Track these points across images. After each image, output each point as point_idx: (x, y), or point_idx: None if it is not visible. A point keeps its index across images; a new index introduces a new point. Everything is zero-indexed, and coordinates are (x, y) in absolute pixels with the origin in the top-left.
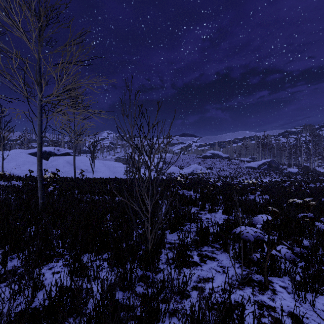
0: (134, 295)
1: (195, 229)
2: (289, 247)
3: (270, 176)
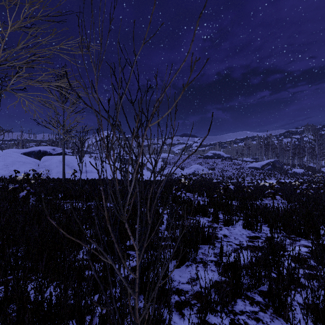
0: None
1: (213, 257)
2: None
3: (275, 177)
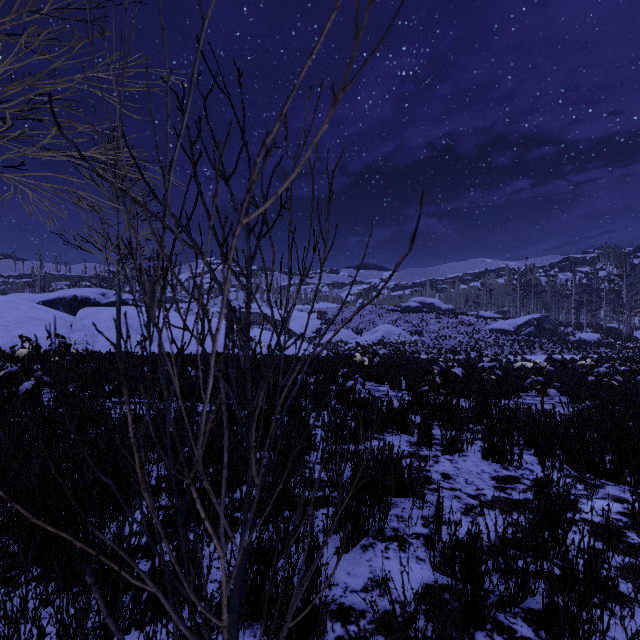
0: None
1: (421, 527)
2: None
3: (543, 349)
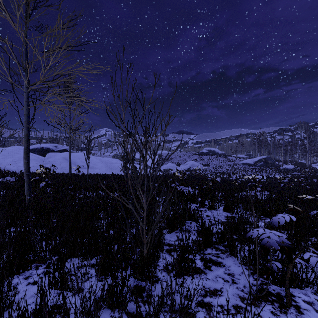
0: (125, 315)
1: (196, 228)
2: (317, 254)
3: (266, 172)
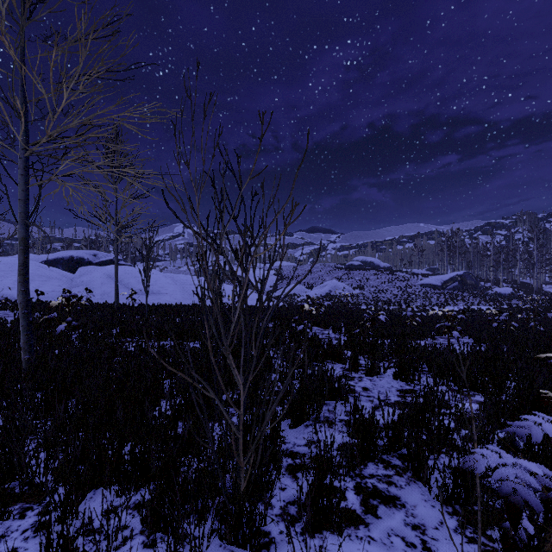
0: None
1: (344, 416)
2: None
3: (464, 301)
